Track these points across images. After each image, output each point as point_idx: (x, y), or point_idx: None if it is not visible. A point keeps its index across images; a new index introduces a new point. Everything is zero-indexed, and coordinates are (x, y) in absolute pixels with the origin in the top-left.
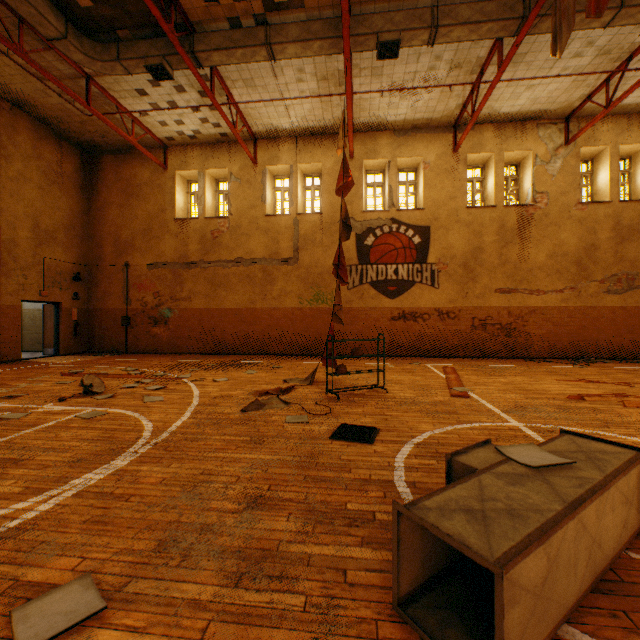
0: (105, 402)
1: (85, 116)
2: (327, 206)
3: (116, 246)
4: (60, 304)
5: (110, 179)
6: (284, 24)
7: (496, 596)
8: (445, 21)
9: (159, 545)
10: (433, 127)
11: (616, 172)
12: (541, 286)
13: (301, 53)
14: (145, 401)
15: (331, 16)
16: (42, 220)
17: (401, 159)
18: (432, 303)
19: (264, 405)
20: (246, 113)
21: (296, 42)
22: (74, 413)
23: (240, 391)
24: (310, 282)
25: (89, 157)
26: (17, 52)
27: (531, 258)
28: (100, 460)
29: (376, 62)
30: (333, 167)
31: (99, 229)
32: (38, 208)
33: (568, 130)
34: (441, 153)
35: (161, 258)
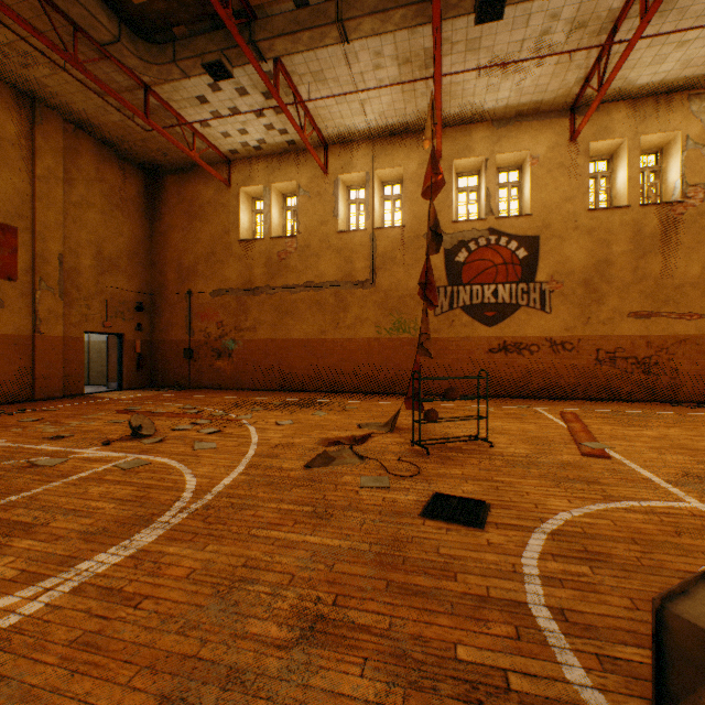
0: (151, 448)
1: (146, 133)
2: (409, 217)
3: (179, 273)
4: (123, 335)
5: (173, 201)
6: None
7: None
8: None
9: None
10: (543, 112)
11: None
12: (694, 308)
13: (379, 28)
14: (195, 448)
15: None
16: (105, 247)
17: (501, 155)
18: (542, 331)
19: (333, 459)
20: (315, 114)
21: (373, 14)
22: (114, 461)
23: (305, 438)
24: (389, 308)
25: (152, 179)
26: (71, 62)
27: (680, 271)
28: (122, 532)
29: (472, 32)
30: (417, 171)
31: (162, 255)
32: (101, 234)
33: None
34: (554, 144)
35: (224, 284)
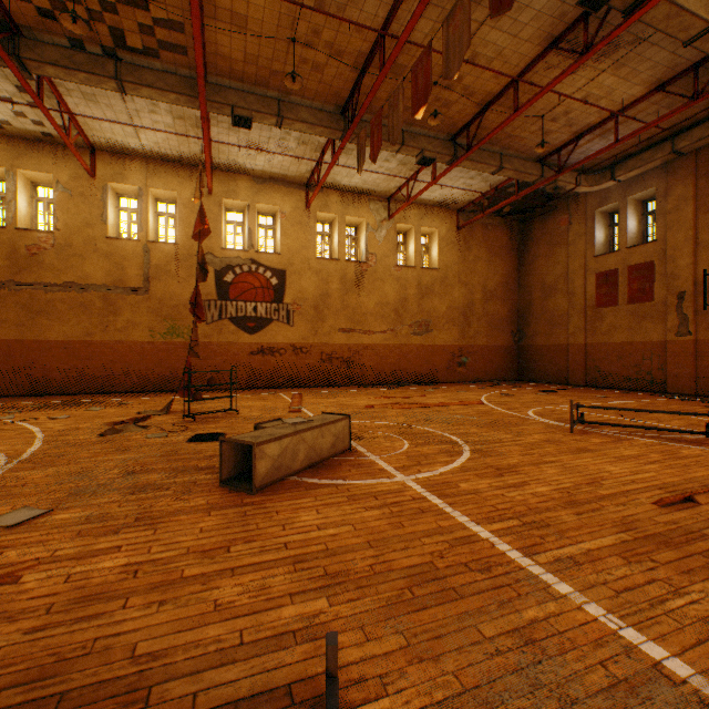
0: None
1: None
2: (184, 238)
3: None
4: None
5: None
6: (138, 66)
7: (253, 453)
8: (289, 115)
9: (71, 494)
10: (289, 182)
11: (419, 246)
12: (372, 328)
13: (157, 97)
14: None
15: (188, 74)
16: None
17: (260, 205)
18: (288, 339)
19: (122, 430)
20: (83, 122)
21: (151, 88)
22: None
23: (90, 424)
24: (164, 315)
25: None
26: None
27: (365, 305)
28: None
29: None
30: (191, 199)
31: None
32: None
33: (390, 208)
34: (296, 207)
35: None
